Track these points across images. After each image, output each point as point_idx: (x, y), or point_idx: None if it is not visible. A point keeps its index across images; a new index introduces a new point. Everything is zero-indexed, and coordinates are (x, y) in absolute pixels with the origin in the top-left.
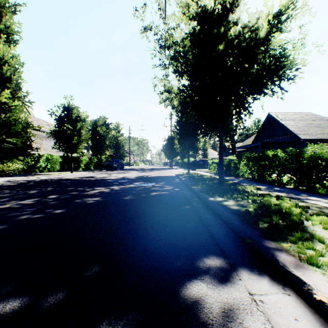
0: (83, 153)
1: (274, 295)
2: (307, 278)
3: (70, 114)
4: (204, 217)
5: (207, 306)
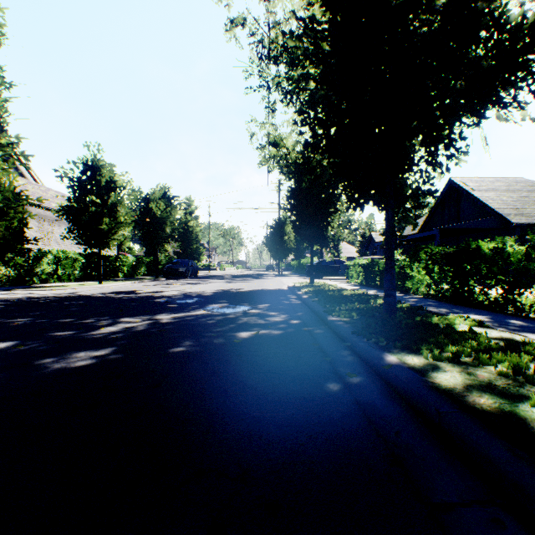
0: (131, 249)
1: None
2: None
3: (97, 177)
4: (398, 440)
5: None
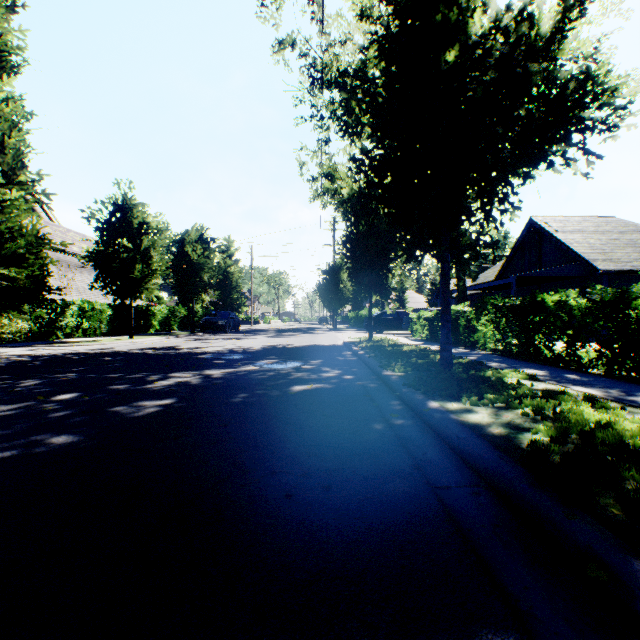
0: (160, 299)
1: None
2: None
3: (128, 218)
4: (423, 457)
5: None
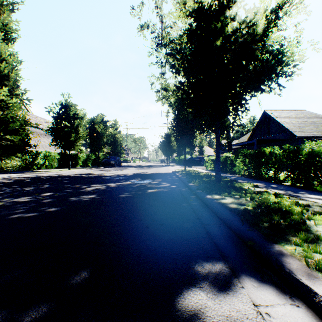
0: (81, 150)
1: (281, 307)
2: (318, 288)
3: (68, 111)
4: (201, 215)
5: (207, 321)
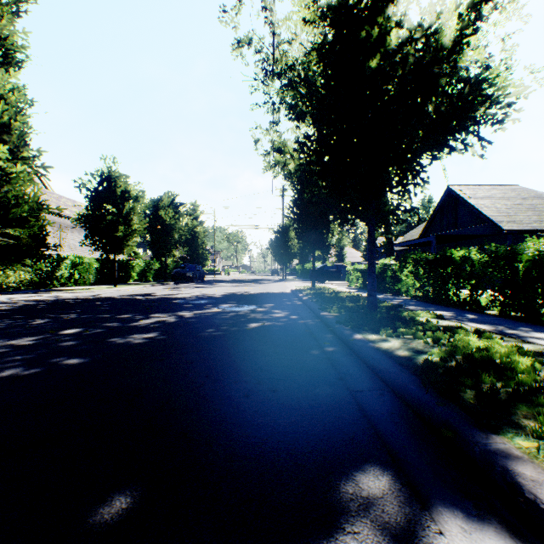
0: (137, 254)
1: None
2: None
3: (113, 187)
4: (346, 372)
5: None
